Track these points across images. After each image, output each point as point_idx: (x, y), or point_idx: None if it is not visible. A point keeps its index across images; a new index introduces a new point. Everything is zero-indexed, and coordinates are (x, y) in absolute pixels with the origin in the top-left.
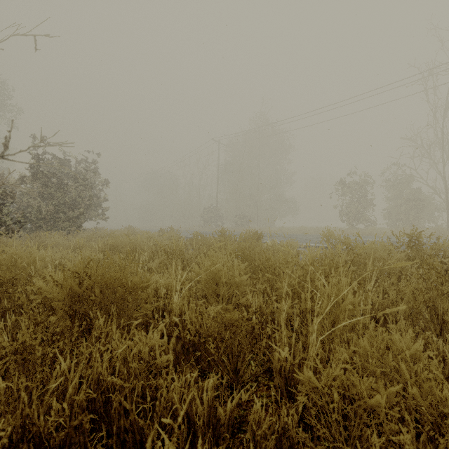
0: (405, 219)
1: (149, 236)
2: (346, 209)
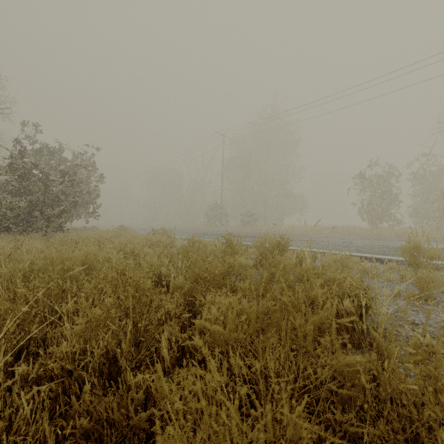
0: (440, 217)
1: (125, 243)
2: (368, 206)
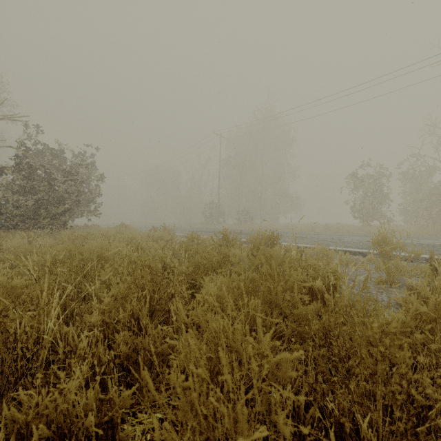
0: (428, 215)
1: (131, 239)
2: (359, 204)
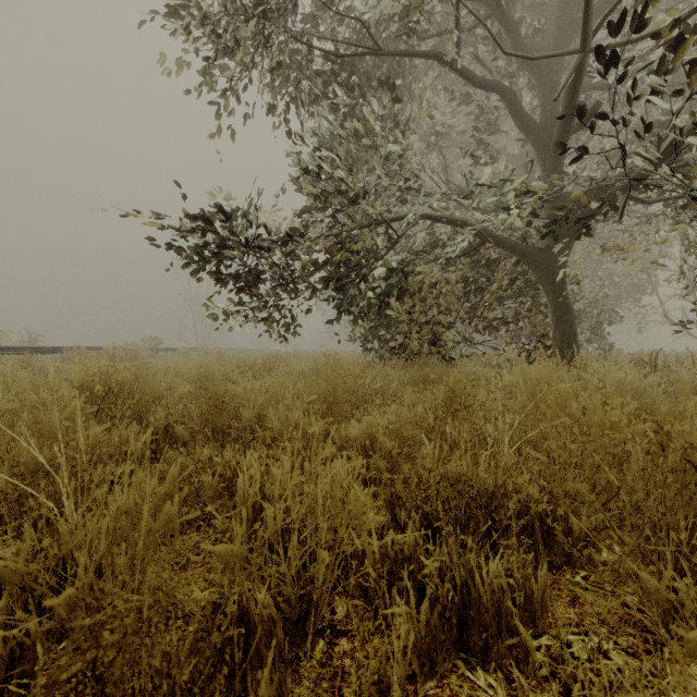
0: None
1: None
2: None
